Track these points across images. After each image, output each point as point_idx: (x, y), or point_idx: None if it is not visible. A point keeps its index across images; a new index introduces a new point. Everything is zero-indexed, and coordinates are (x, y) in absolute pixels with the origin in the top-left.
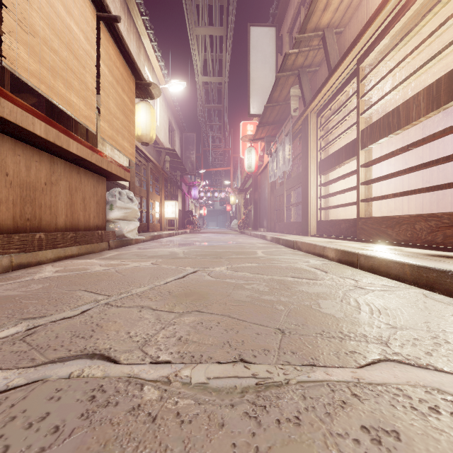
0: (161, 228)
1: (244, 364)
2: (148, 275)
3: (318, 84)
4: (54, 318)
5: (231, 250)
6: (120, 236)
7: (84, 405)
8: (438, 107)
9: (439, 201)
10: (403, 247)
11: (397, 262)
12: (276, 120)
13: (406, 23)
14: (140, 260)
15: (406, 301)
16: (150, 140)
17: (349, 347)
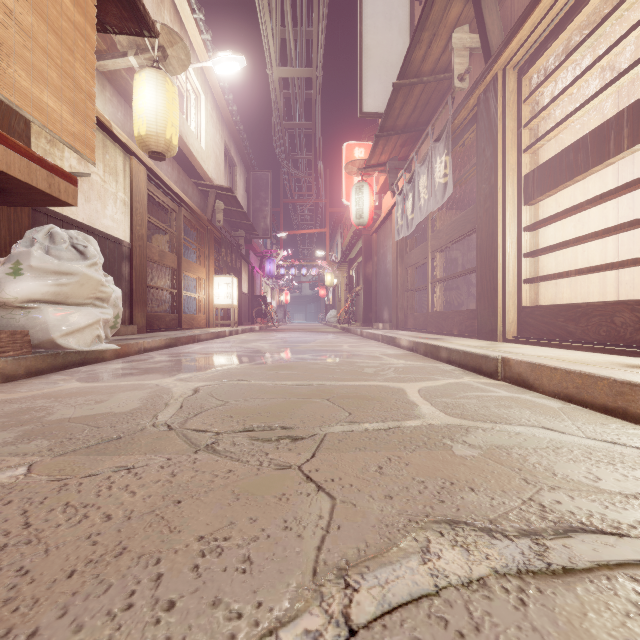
0: (207, 322)
1: None
2: None
3: (520, 8)
4: None
5: (330, 387)
6: (44, 343)
7: None
8: None
9: None
10: None
11: None
12: (410, 124)
13: None
14: None
15: None
16: (166, 147)
17: None
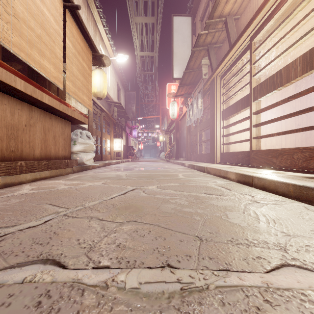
0: (111, 158)
1: (170, 269)
2: (99, 192)
3: (222, 56)
4: (22, 227)
5: (160, 174)
6: (81, 163)
7: (30, 311)
8: (311, 69)
9: (307, 139)
10: (285, 171)
11: (283, 182)
12: (191, 82)
13: (286, 10)
14: (94, 180)
15: (293, 213)
16: (103, 96)
17: (255, 253)
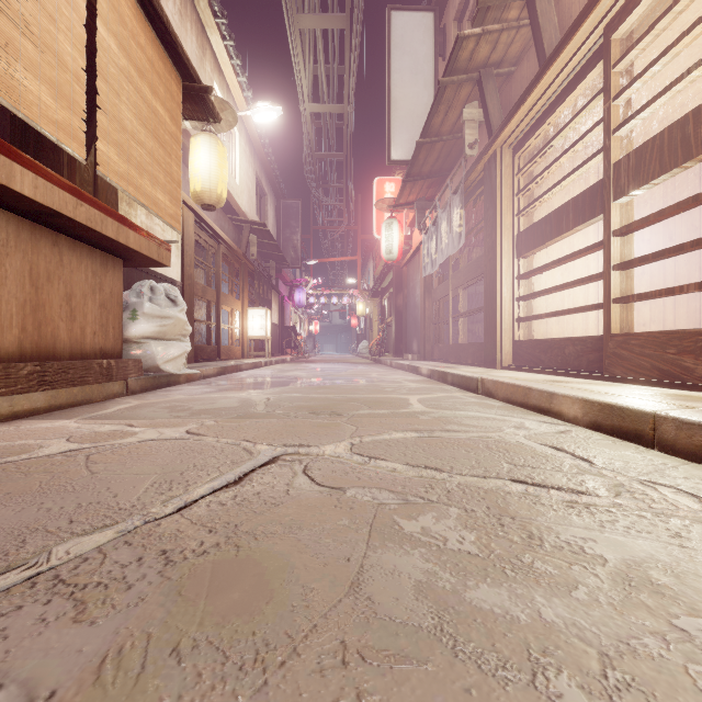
0: (241, 353)
1: None
2: (154, 474)
3: (515, 96)
4: None
5: (358, 397)
6: (151, 368)
7: None
8: None
9: None
10: None
11: None
12: (435, 170)
13: None
14: (169, 421)
15: None
16: (217, 200)
17: None
